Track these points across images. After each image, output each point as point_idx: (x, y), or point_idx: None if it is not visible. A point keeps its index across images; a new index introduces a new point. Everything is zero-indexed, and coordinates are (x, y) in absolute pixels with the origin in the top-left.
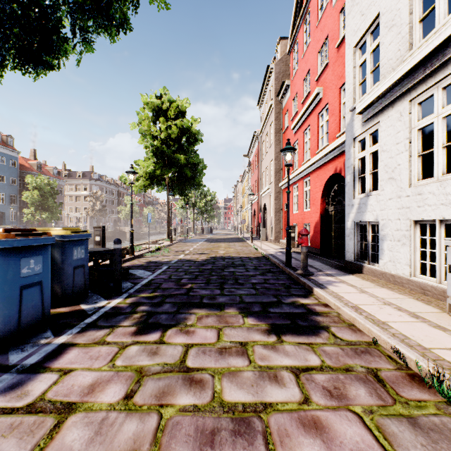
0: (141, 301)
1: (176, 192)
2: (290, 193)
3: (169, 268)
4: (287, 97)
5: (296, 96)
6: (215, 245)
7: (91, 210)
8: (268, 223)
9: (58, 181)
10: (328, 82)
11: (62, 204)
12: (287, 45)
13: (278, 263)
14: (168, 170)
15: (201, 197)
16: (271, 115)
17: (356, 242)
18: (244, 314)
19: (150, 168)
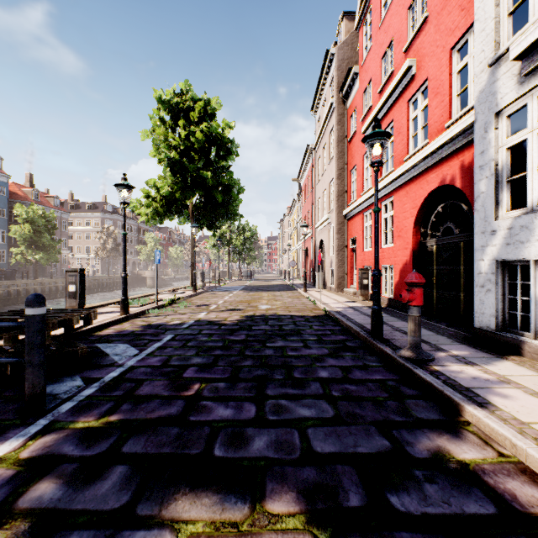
0: (57, 454)
1: (204, 224)
2: (359, 223)
3: (174, 339)
4: (355, 91)
5: (368, 86)
6: (255, 296)
7: (101, 249)
8: (326, 265)
9: (60, 213)
10: (427, 47)
11: (66, 242)
12: (356, 17)
13: (356, 331)
14: (191, 192)
15: (239, 233)
16: (331, 119)
17: (500, 297)
18: (324, 533)
19: (165, 189)
